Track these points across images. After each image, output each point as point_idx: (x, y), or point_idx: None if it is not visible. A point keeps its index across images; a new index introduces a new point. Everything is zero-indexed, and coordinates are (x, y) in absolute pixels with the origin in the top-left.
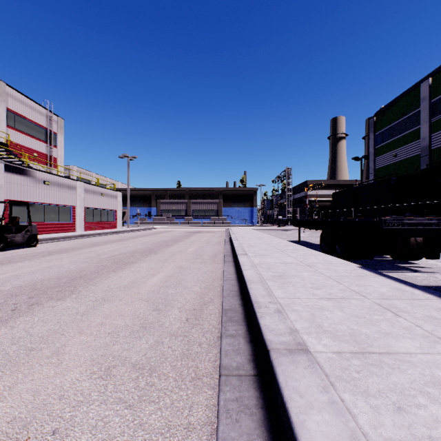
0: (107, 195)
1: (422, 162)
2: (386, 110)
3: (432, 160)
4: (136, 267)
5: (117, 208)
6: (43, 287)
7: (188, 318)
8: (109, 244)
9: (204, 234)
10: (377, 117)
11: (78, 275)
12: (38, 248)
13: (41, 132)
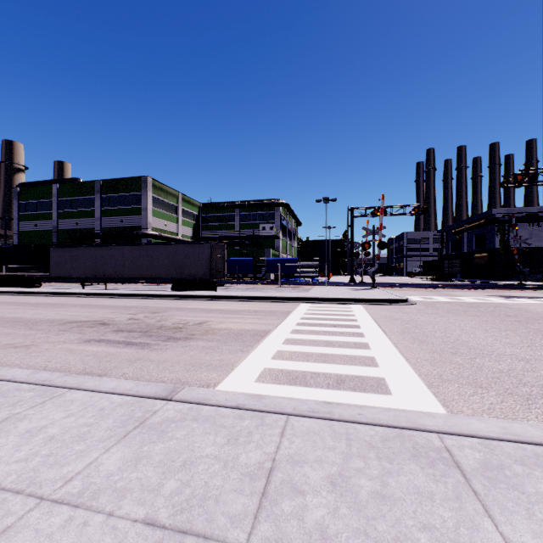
0: None
1: (54, 236)
2: (30, 188)
3: (60, 236)
4: None
5: None
6: None
7: None
8: None
9: None
10: (22, 189)
11: None
12: None
13: None
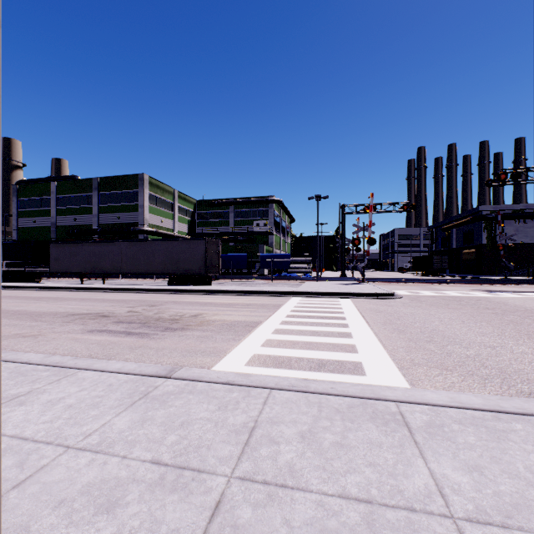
0: None
1: (53, 232)
2: (29, 185)
3: (58, 232)
4: None
5: None
6: None
7: None
8: None
9: None
10: (21, 187)
11: None
12: None
13: None
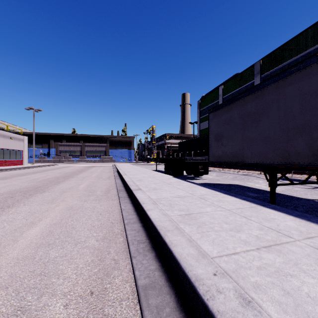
0: (15, 138)
1: None
2: (205, 98)
3: None
4: (66, 182)
5: (24, 149)
6: (24, 191)
7: (105, 193)
8: (32, 174)
9: (98, 168)
10: (201, 101)
11: (37, 187)
12: None
13: None
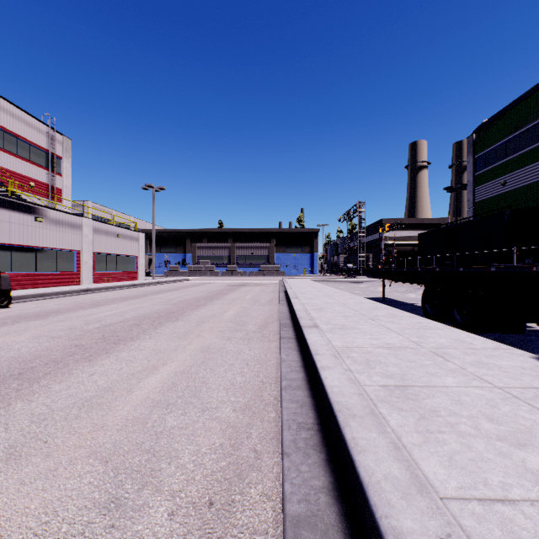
0: (125, 236)
1: None
2: (491, 124)
3: None
4: (132, 348)
5: (139, 254)
6: None
7: None
8: (116, 303)
9: (251, 288)
10: (478, 134)
11: (18, 370)
12: (9, 310)
13: (40, 155)
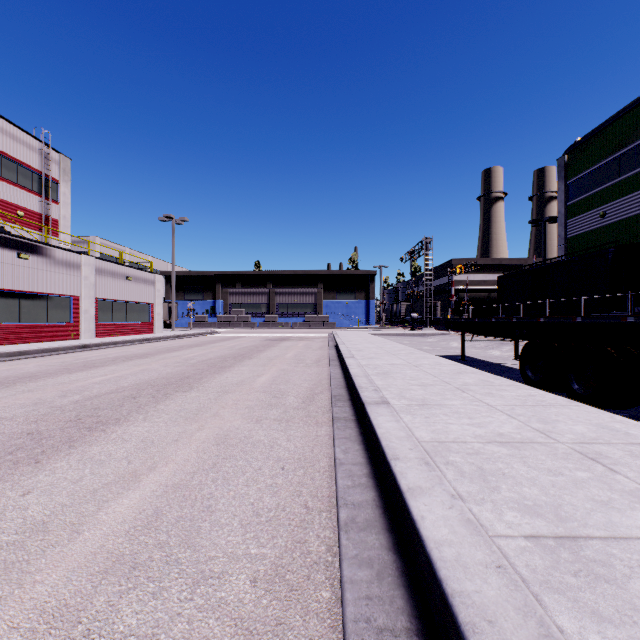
0: (137, 279)
1: None
2: (587, 143)
3: None
4: (111, 438)
5: (155, 300)
6: None
7: None
8: (116, 364)
9: (293, 343)
10: (571, 155)
11: None
12: None
13: (31, 178)
